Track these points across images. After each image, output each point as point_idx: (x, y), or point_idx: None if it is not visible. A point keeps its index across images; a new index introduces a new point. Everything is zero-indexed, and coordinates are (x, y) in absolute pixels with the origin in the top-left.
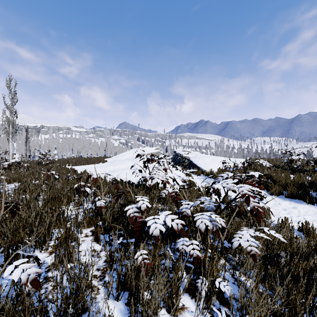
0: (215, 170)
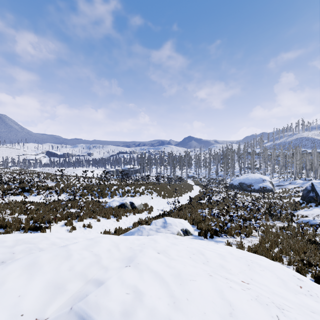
0: None
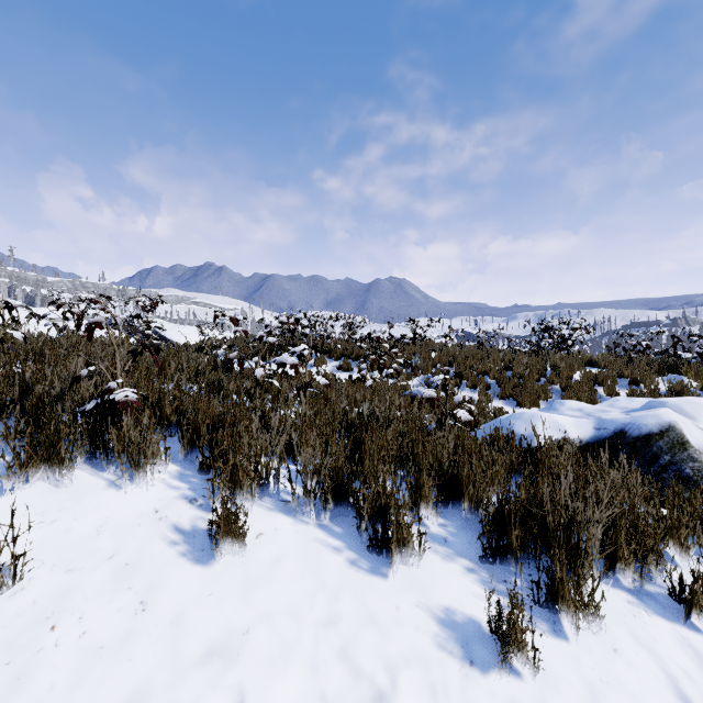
0: (195, 343)
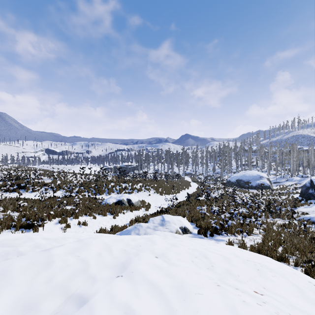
0: None
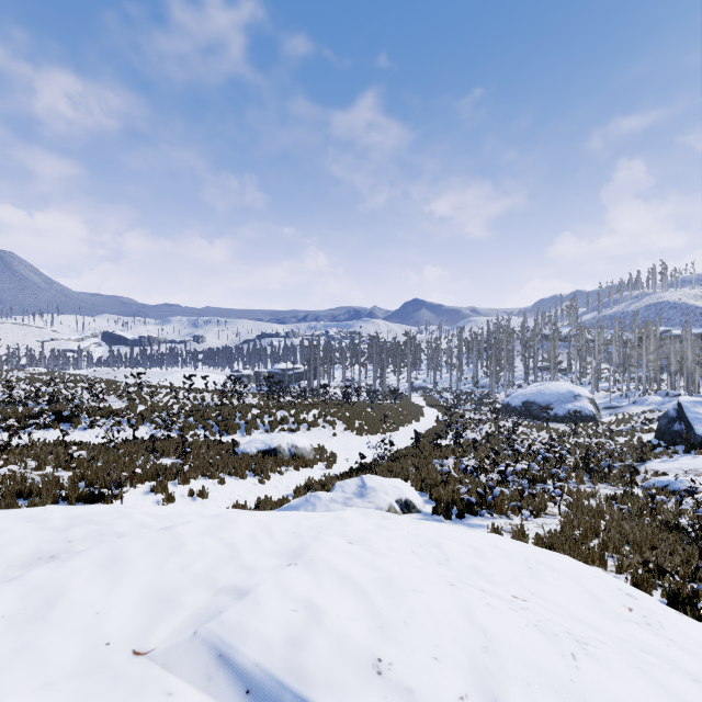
0: None
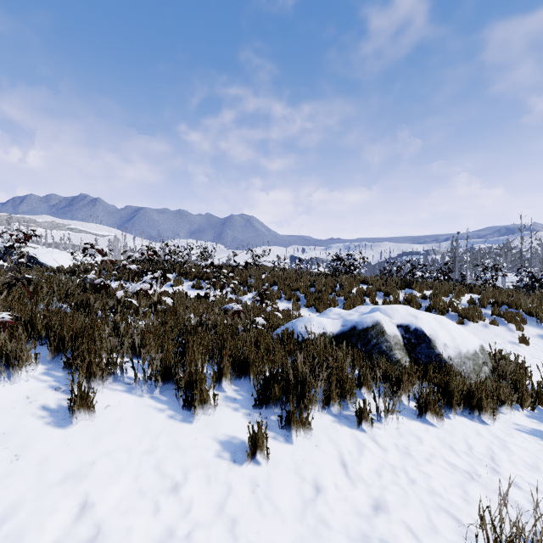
0: (68, 266)
